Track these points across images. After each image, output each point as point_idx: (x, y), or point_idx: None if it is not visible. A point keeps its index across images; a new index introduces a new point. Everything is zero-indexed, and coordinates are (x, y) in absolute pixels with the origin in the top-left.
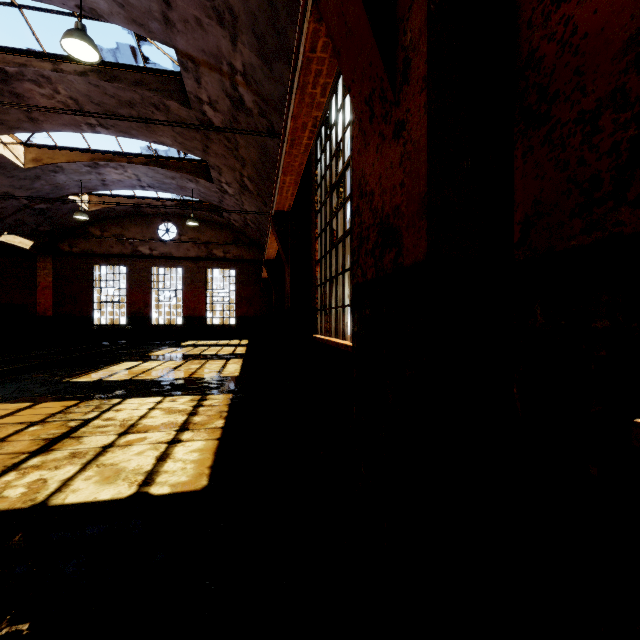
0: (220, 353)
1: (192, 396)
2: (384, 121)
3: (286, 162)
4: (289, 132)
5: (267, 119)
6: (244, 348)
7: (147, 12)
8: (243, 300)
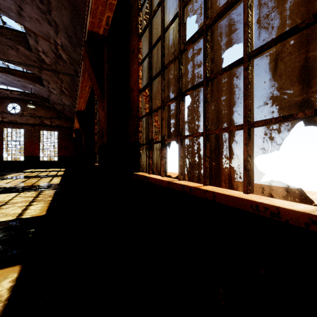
0: (49, 174)
1: (35, 191)
2: (102, 103)
3: (80, 95)
4: (80, 87)
5: (74, 66)
6: (62, 172)
7: (8, 8)
8: (62, 148)
